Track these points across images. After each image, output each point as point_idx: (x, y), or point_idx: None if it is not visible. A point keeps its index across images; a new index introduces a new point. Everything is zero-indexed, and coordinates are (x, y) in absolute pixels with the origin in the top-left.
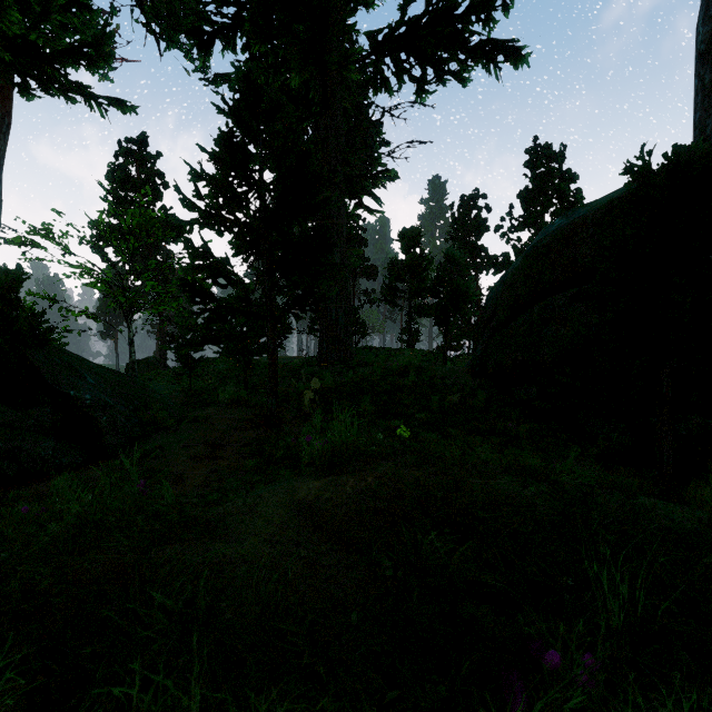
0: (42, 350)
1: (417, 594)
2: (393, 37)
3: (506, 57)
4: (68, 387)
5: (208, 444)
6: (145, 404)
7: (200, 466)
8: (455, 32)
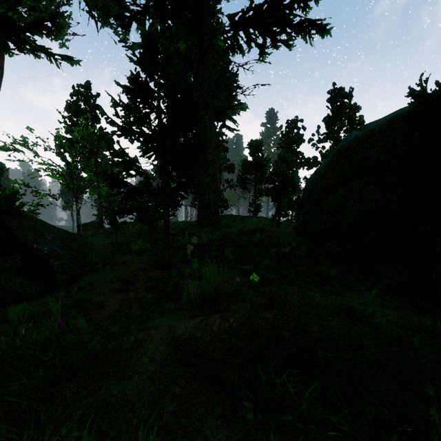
0: (16, 218)
1: (273, 432)
2: (245, 18)
3: (317, 31)
4: (32, 242)
5: (123, 281)
6: (84, 253)
7: (116, 297)
8: (284, 15)
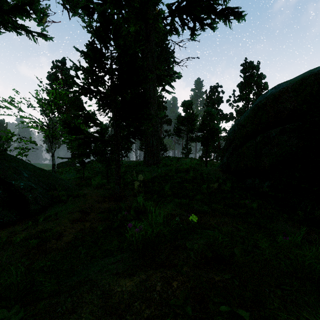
0: None
1: None
2: (179, 7)
3: (234, 16)
4: (11, 179)
5: (81, 211)
6: (55, 186)
7: (74, 226)
8: (210, 4)
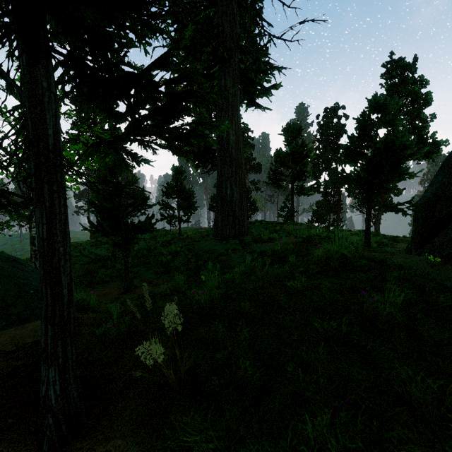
0: None
1: None
2: None
3: None
4: None
5: None
6: None
7: None
8: None
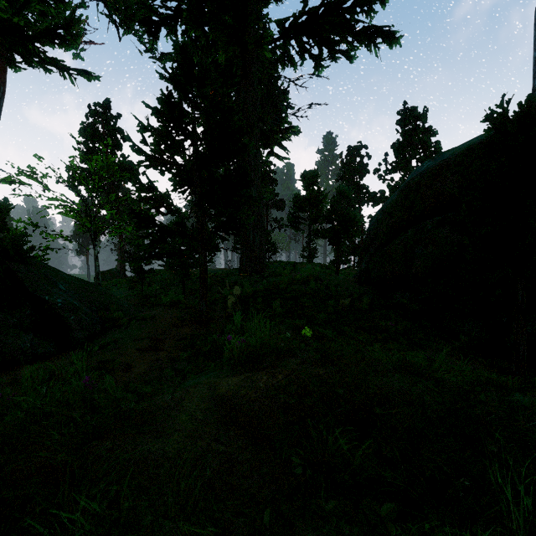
0: (24, 264)
1: (324, 490)
2: (297, 24)
3: (383, 39)
4: (44, 293)
5: (152, 338)
6: (105, 306)
7: (145, 357)
8: (344, 20)
